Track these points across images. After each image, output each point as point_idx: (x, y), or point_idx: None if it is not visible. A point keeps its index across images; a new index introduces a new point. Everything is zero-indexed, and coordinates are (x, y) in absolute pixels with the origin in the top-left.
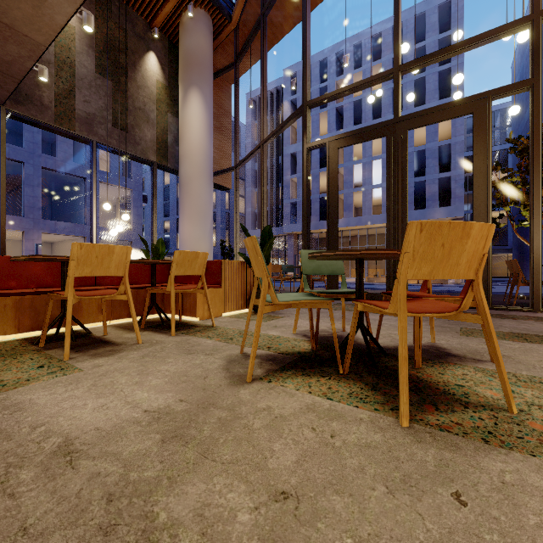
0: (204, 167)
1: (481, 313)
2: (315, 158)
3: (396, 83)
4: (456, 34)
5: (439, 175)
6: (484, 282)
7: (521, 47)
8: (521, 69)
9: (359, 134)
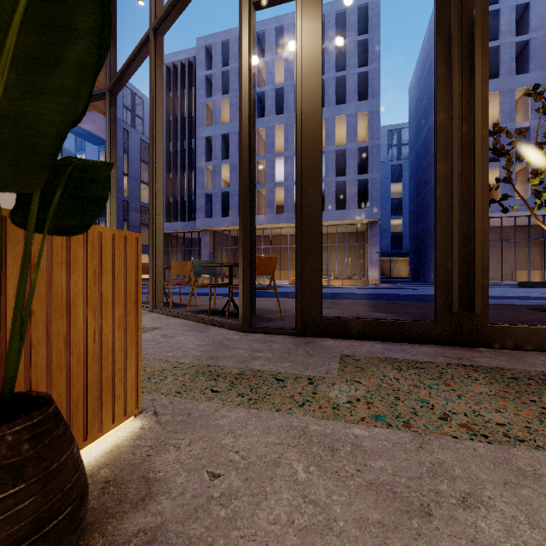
0: None
1: None
2: (233, 145)
3: None
4: None
5: (358, 176)
6: None
7: (419, 71)
8: (419, 91)
9: None
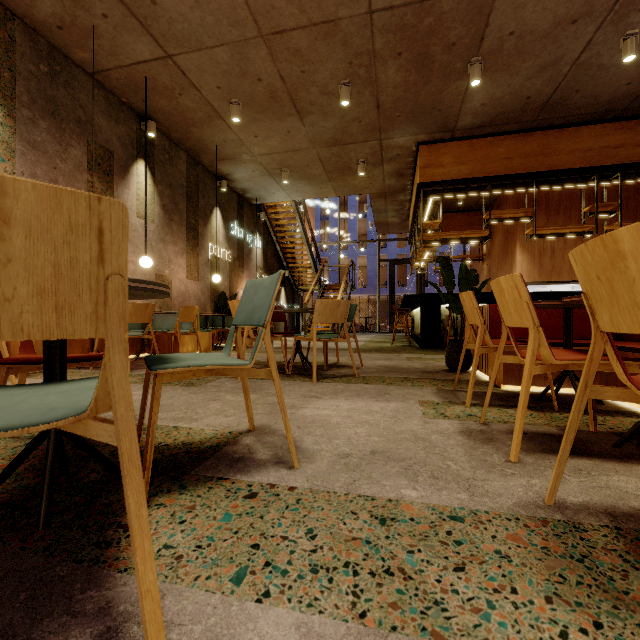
0: None
1: None
2: None
3: None
4: None
5: None
6: None
7: None
8: None
9: None
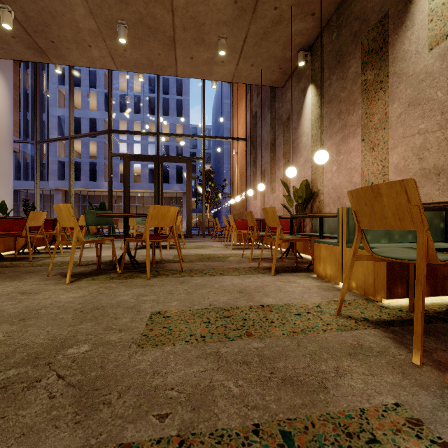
0: (6, 138)
1: (180, 231)
2: (85, 127)
3: (158, 140)
4: (182, 119)
5: (176, 163)
6: (190, 228)
7: (216, 101)
8: (216, 113)
9: (141, 157)
